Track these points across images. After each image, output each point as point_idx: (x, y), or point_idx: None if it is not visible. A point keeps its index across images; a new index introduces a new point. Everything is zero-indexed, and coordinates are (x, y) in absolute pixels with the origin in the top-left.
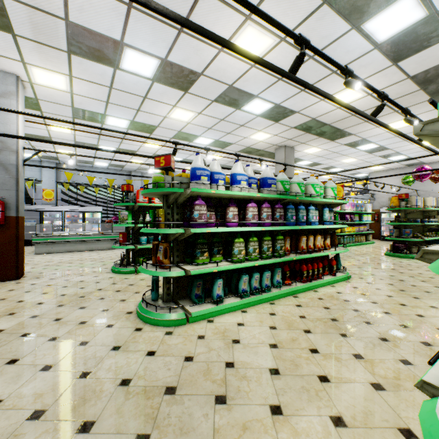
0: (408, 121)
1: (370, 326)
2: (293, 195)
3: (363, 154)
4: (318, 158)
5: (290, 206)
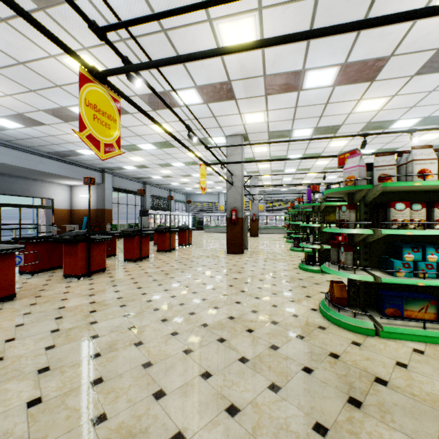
0: None
1: None
2: None
3: None
4: None
5: None
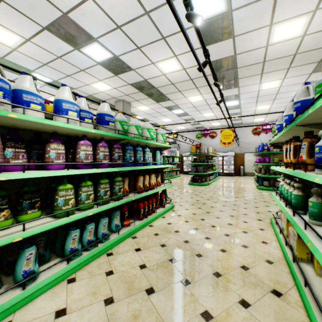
0: (217, 84)
1: (202, 260)
2: (131, 136)
3: (175, 117)
4: (147, 115)
5: (129, 147)
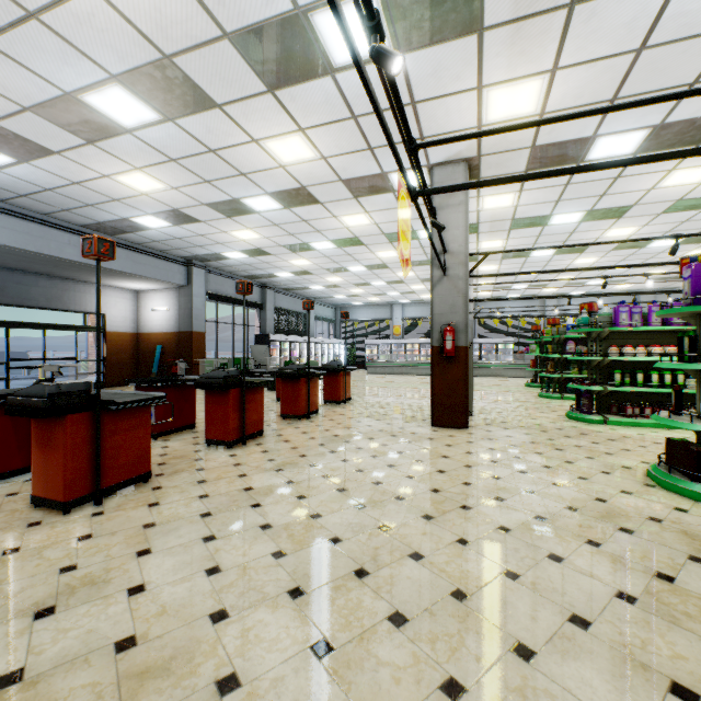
0: None
1: None
2: None
3: None
4: None
5: None
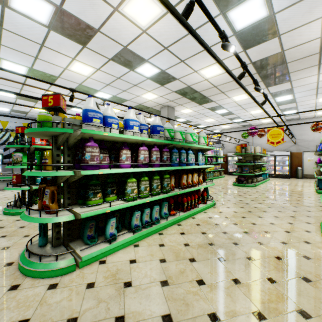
0: (257, 89)
1: (238, 247)
2: (176, 141)
3: (218, 116)
4: (190, 117)
5: (175, 150)
